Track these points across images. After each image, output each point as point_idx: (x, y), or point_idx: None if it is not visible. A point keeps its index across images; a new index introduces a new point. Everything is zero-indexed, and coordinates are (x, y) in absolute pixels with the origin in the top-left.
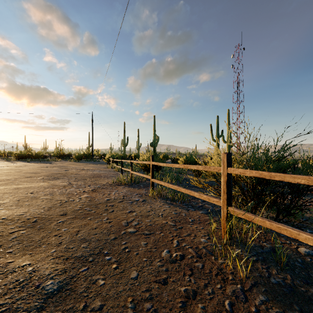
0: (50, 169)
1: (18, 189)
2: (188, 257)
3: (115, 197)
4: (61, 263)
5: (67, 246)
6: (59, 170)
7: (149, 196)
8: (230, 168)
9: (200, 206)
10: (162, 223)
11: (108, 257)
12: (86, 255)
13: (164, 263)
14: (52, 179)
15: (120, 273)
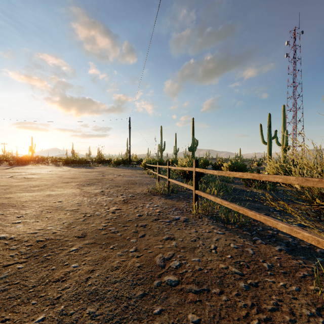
0: (88, 174)
1: (49, 196)
2: None
3: (149, 213)
4: None
5: (65, 307)
6: (96, 176)
7: (192, 213)
8: None
9: (272, 235)
10: (219, 268)
11: None
12: None
13: None
14: (87, 185)
15: None
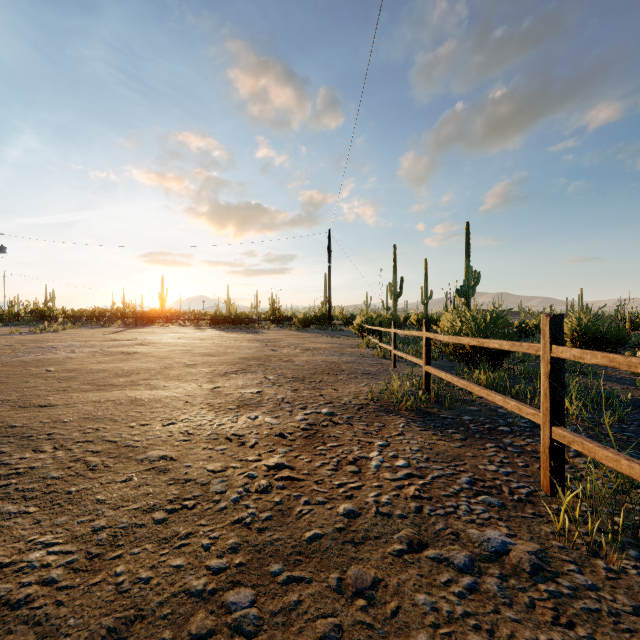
0: (244, 346)
1: (133, 405)
2: None
3: (382, 500)
4: None
5: None
6: (259, 350)
7: (546, 516)
8: None
9: None
10: None
11: None
12: None
13: None
14: (231, 373)
15: None
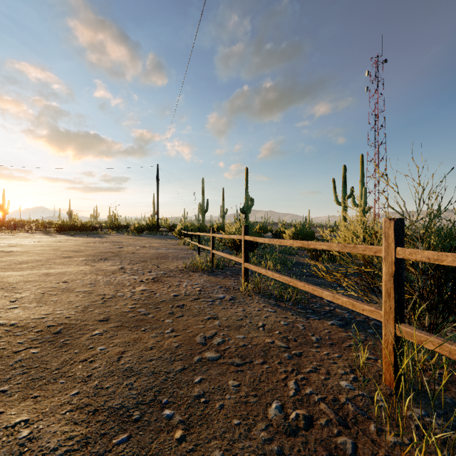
0: (98, 246)
1: (48, 275)
2: (320, 421)
3: (187, 292)
4: (83, 422)
5: (100, 383)
6: (110, 248)
7: (241, 291)
8: (402, 249)
9: (328, 311)
10: (264, 342)
11: (168, 413)
12: (130, 405)
13: (273, 435)
14: (98, 260)
15: (188, 453)
